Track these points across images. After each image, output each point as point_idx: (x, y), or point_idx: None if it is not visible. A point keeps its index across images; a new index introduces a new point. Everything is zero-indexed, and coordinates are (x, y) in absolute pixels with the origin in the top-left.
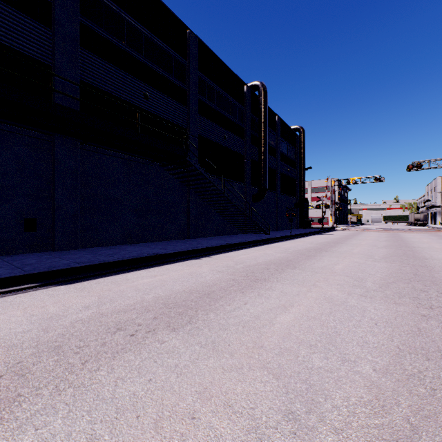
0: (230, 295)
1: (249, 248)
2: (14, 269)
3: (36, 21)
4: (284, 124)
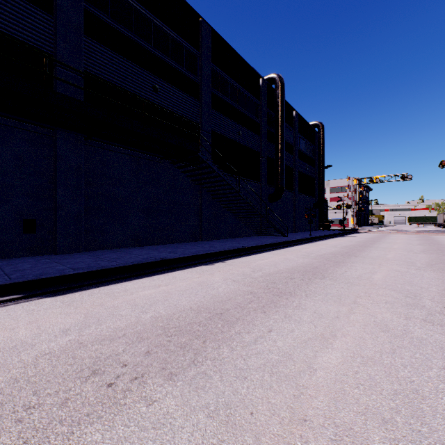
0: (248, 316)
1: (267, 252)
2: (1, 276)
3: (36, 7)
4: (302, 120)
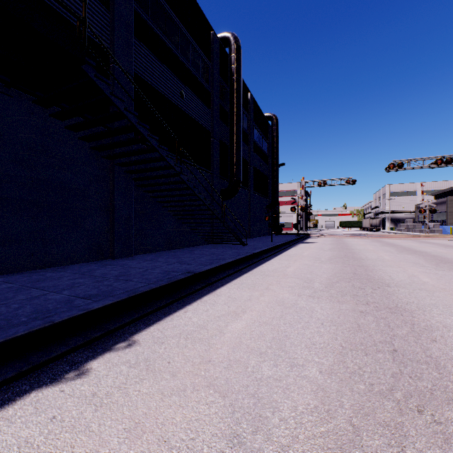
0: None
1: (233, 282)
2: None
3: None
4: (256, 107)
